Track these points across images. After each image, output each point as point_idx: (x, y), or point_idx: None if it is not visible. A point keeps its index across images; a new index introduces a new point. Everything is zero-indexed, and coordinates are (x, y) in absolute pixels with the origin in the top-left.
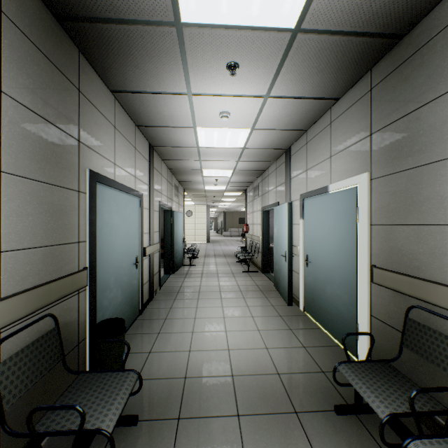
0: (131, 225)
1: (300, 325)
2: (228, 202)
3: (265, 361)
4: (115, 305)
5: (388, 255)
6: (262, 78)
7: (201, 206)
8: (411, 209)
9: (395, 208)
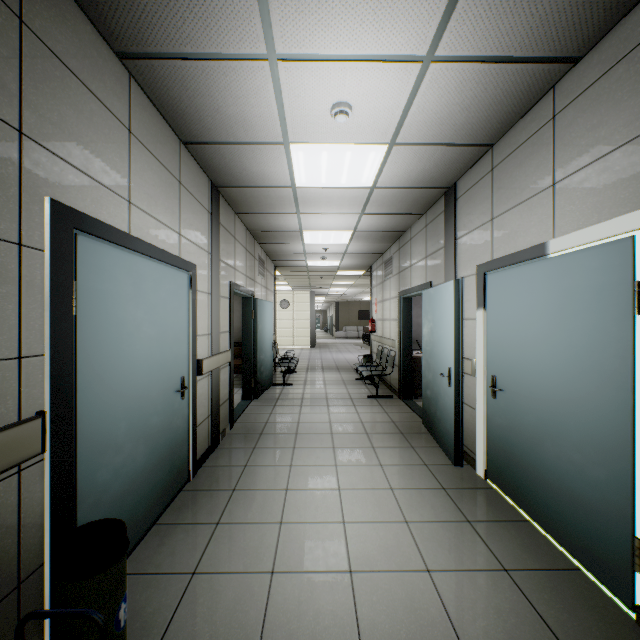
0: (171, 320)
1: (486, 513)
2: (343, 287)
3: (430, 609)
4: (129, 476)
5: None
6: (424, 4)
7: (302, 293)
8: None
9: None
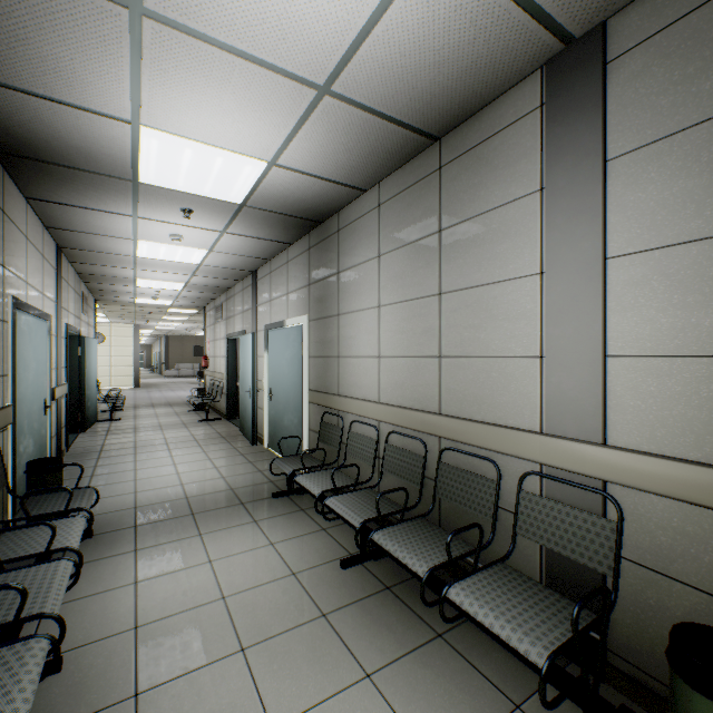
0: (41, 357)
1: (262, 458)
2: (175, 322)
3: (221, 485)
4: (28, 455)
5: (317, 380)
6: (217, 221)
7: (123, 325)
8: (326, 346)
9: (320, 345)
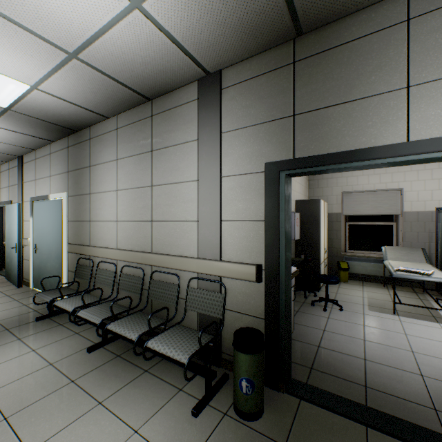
0: None
1: (27, 296)
2: None
3: None
4: None
5: (74, 237)
6: None
7: None
8: (81, 214)
9: (77, 213)
